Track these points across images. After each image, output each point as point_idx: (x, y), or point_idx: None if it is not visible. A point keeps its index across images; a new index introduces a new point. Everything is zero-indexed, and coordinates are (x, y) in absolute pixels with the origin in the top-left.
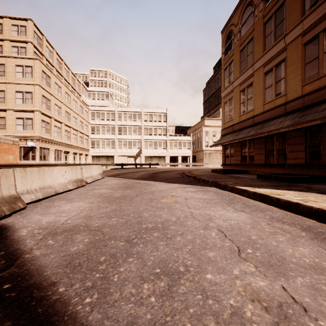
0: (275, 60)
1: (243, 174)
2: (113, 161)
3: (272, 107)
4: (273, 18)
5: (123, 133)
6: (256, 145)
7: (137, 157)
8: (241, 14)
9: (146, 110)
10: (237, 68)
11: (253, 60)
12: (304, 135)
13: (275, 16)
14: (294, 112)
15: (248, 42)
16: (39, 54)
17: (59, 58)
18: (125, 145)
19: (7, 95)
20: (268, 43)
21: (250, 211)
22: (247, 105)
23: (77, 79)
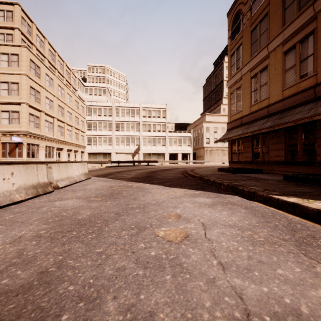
0: (300, 35)
1: (257, 173)
2: (111, 159)
3: (295, 92)
4: None
5: (121, 129)
6: (273, 139)
7: (135, 154)
8: None
9: (144, 106)
10: (247, 52)
11: (269, 39)
12: None
13: None
14: None
15: (261, 19)
16: (29, 42)
17: (52, 49)
18: (122, 142)
19: None
20: (289, 15)
21: None
22: (260, 93)
23: (72, 72)
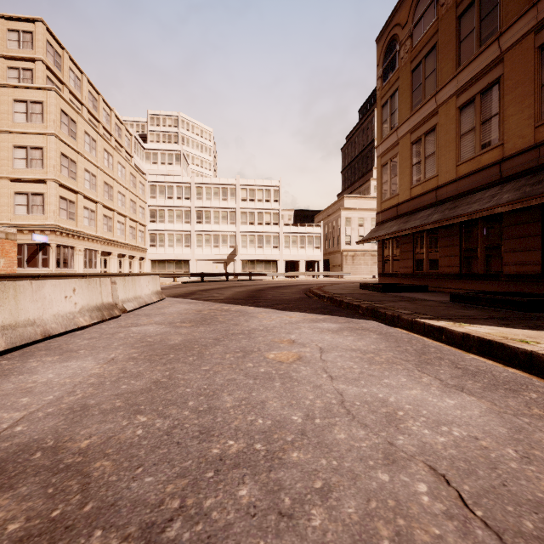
0: (480, 83)
1: (419, 292)
2: (188, 269)
3: (475, 170)
4: (475, 5)
5: (205, 220)
6: (443, 240)
7: (229, 262)
8: (413, 4)
9: (244, 182)
10: (406, 102)
11: (437, 85)
12: (539, 219)
13: (480, 1)
14: (518, 176)
15: (426, 53)
16: (58, 82)
17: (93, 91)
18: (208, 242)
19: None
20: (465, 52)
21: (481, 388)
22: (425, 168)
23: (125, 128)
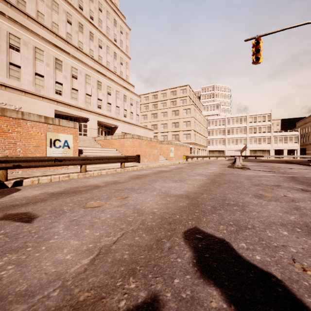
0: None
1: None
2: (223, 154)
3: None
4: None
5: (231, 133)
6: None
7: (243, 151)
8: None
9: (251, 114)
10: None
11: None
12: None
13: None
14: None
15: None
16: (190, 99)
17: (195, 96)
18: (232, 142)
19: (180, 124)
20: None
21: (297, 166)
22: None
23: (200, 102)
